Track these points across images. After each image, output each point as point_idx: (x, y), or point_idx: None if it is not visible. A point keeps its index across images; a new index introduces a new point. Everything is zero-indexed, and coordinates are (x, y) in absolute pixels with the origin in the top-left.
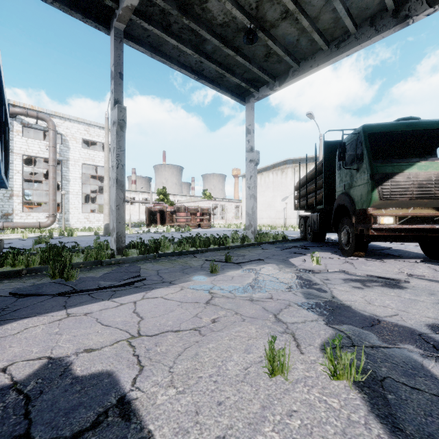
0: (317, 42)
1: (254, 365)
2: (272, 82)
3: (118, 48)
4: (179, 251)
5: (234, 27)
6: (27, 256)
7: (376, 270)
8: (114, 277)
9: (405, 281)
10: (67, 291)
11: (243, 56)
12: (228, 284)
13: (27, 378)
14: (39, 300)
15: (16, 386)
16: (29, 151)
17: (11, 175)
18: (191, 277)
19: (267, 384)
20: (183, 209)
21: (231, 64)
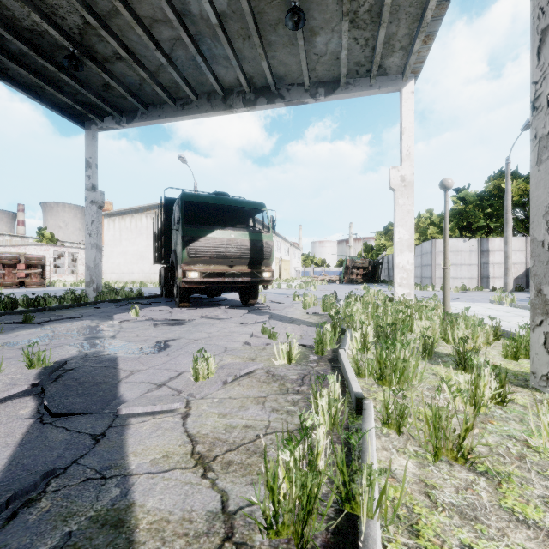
0: (162, 95)
1: None
2: (119, 116)
3: None
4: None
5: (52, 40)
6: None
7: (185, 316)
8: None
9: (188, 320)
10: None
11: (72, 76)
12: (4, 341)
13: None
14: None
15: None
16: None
17: None
18: None
19: None
20: None
21: (55, 78)
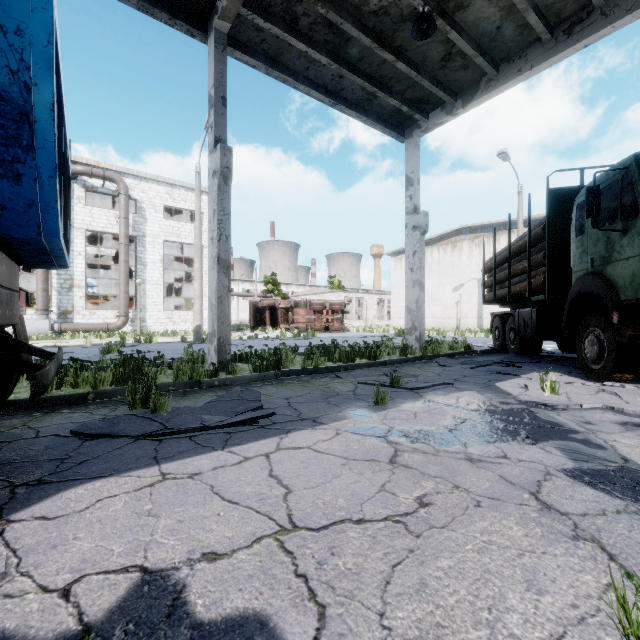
0: (534, 27)
1: (573, 629)
2: (451, 102)
3: (220, 60)
4: (312, 367)
5: (397, 14)
6: (94, 373)
7: None
8: (224, 408)
9: None
10: (156, 431)
11: (408, 62)
12: (412, 426)
13: (107, 618)
14: (115, 446)
15: (89, 639)
16: (93, 225)
17: (71, 258)
18: (345, 412)
19: None
20: (303, 304)
21: (387, 77)
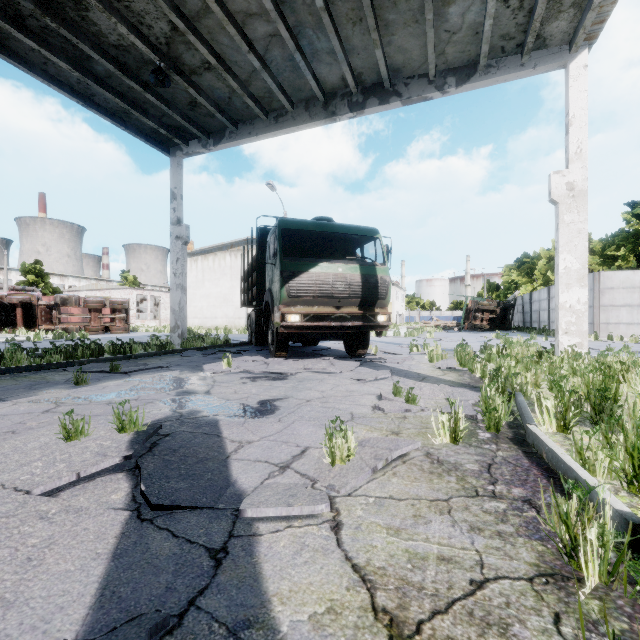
0: (253, 108)
1: (58, 439)
2: (205, 138)
3: None
4: (37, 364)
5: (138, 55)
6: None
7: (284, 368)
8: None
9: (291, 374)
10: None
11: (157, 96)
12: (91, 393)
13: None
14: None
15: None
16: None
17: None
18: (40, 392)
19: (60, 446)
20: (74, 302)
21: (140, 100)
